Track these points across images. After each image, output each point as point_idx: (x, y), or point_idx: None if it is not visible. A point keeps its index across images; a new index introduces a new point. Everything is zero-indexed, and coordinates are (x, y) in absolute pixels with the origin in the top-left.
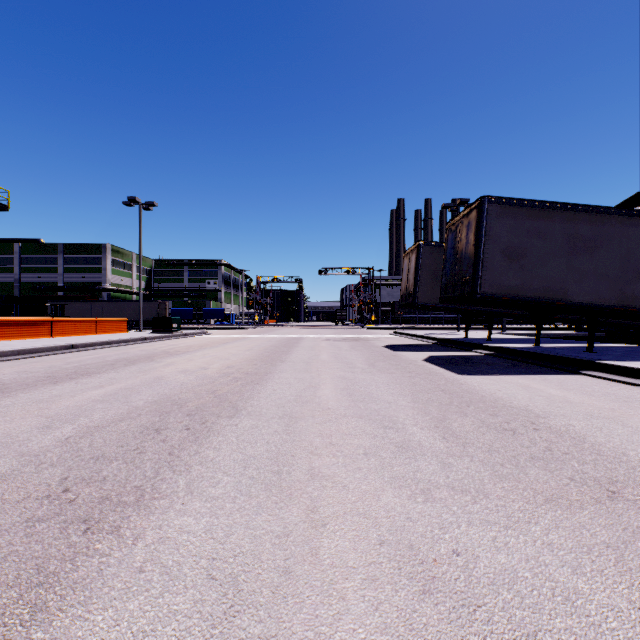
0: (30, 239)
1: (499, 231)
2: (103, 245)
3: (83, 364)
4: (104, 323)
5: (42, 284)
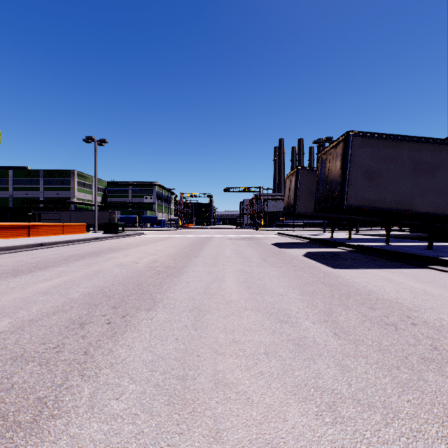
0: (20, 167)
1: (361, 157)
2: (71, 171)
3: (44, 259)
4: (69, 227)
5: (28, 199)
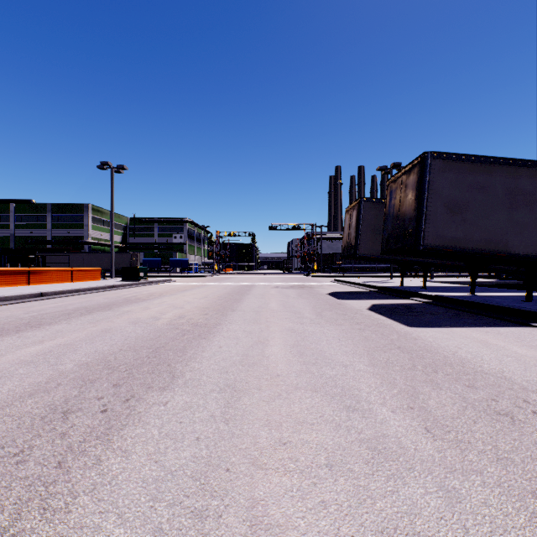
0: (23, 200)
1: (442, 185)
2: (85, 205)
3: (41, 313)
4: (79, 272)
5: (33, 238)
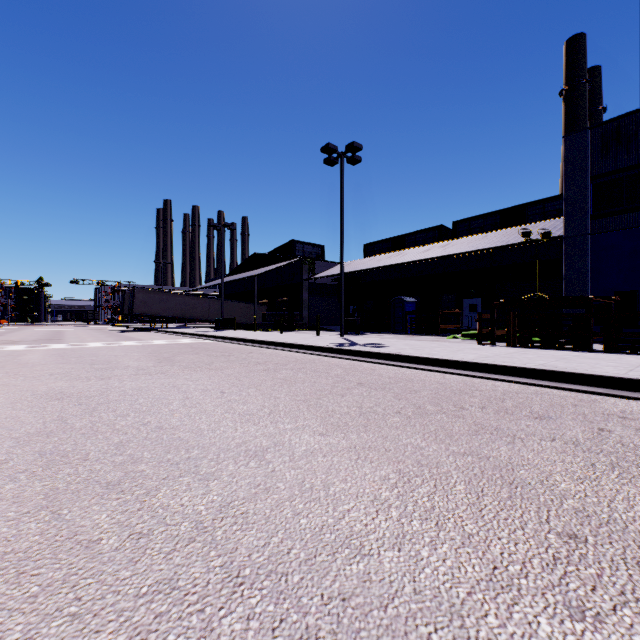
0: None
1: (140, 296)
2: None
3: None
4: None
5: None
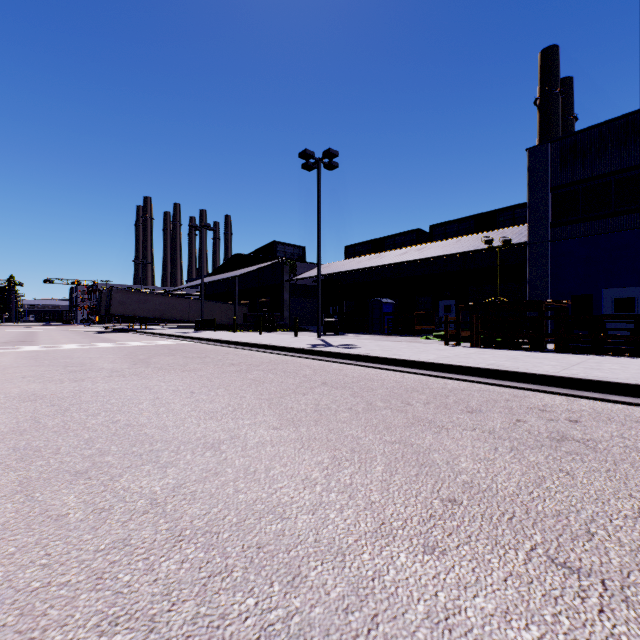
0: None
1: (117, 297)
2: None
3: None
4: None
5: None
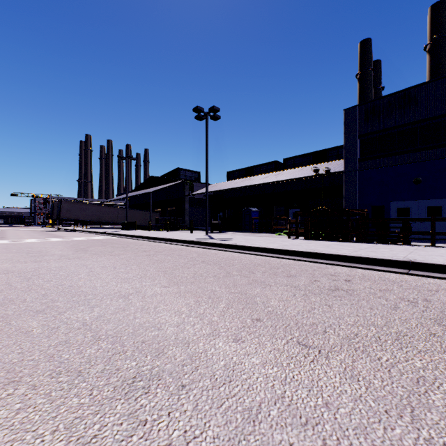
0: None
1: (65, 206)
2: None
3: None
4: None
5: None
